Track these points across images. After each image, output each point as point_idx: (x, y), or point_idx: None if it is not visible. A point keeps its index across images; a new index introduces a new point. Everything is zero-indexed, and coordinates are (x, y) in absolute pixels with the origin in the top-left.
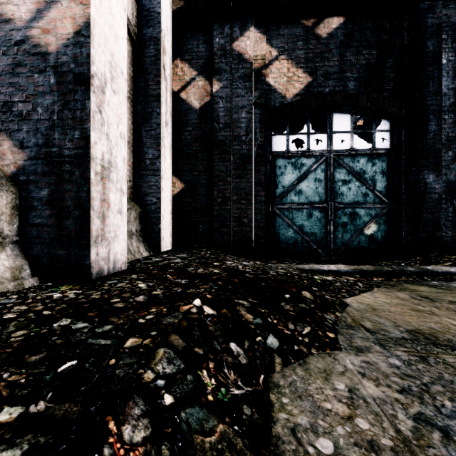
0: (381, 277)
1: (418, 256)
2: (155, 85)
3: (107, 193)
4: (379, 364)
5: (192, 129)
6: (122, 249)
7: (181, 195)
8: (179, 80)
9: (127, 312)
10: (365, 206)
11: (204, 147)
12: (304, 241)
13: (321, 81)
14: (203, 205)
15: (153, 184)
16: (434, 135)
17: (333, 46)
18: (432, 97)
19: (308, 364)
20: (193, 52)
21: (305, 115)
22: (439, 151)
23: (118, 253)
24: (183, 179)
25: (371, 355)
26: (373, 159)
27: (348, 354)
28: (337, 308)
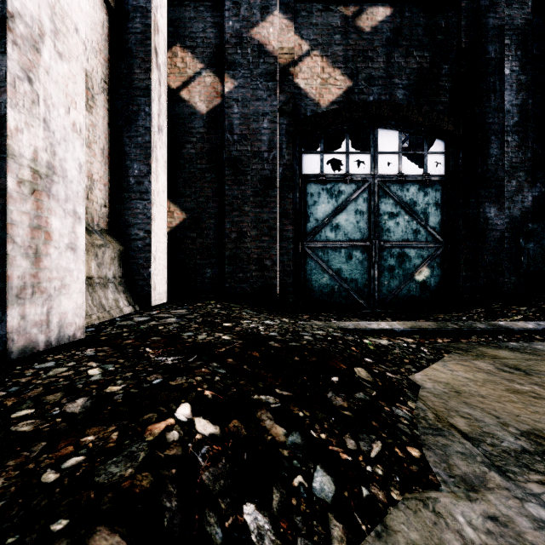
0: (446, 337)
1: (479, 307)
2: (143, 73)
3: (44, 216)
4: (516, 522)
5: (196, 140)
6: (77, 305)
7: (181, 229)
8: (178, 74)
9: (29, 448)
10: (415, 246)
11: (212, 165)
12: (342, 290)
13: (364, 87)
14: (212, 242)
15: (140, 211)
16: (496, 160)
17: (378, 44)
18: (494, 115)
19: (393, 534)
20: (198, 37)
21: (343, 129)
22: (501, 180)
23: (69, 313)
24: (184, 208)
25: (493, 497)
26: (425, 188)
27: (454, 498)
28: (407, 394)
